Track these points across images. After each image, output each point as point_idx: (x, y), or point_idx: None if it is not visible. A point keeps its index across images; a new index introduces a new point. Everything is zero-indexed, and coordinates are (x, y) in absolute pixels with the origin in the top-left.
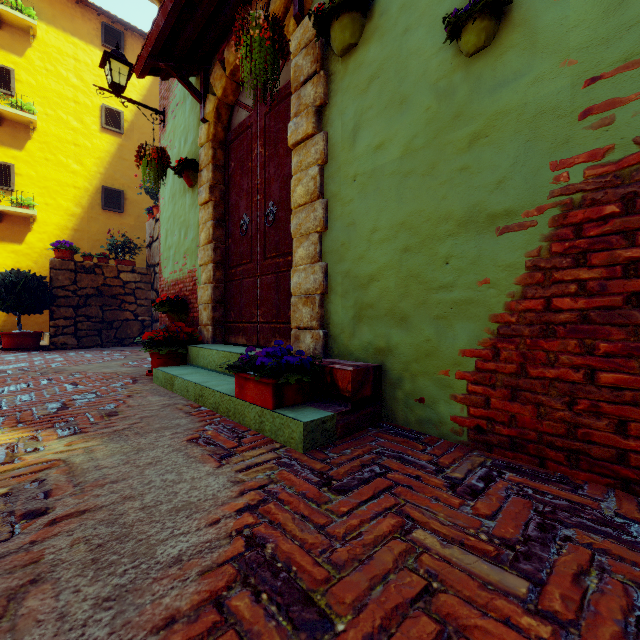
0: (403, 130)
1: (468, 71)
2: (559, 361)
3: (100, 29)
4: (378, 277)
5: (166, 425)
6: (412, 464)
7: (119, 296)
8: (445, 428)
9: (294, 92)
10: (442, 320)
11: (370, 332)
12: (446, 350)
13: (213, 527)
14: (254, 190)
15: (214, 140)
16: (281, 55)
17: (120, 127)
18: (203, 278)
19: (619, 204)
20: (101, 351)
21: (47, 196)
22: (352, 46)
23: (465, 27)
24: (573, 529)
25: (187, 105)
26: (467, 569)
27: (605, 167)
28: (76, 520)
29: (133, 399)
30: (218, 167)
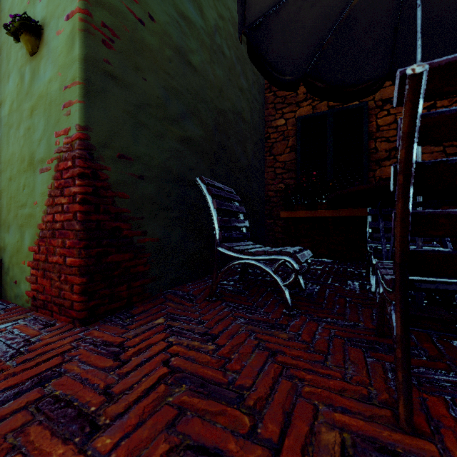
0: (9, 96)
1: (31, 65)
2: (57, 252)
3: None
4: (0, 197)
5: None
6: None
7: None
8: (24, 299)
9: None
10: (23, 227)
11: None
12: (24, 247)
13: None
14: None
15: None
16: None
17: None
18: None
19: (72, 161)
20: None
21: None
22: None
23: (20, 36)
24: None
25: None
26: None
27: (68, 139)
28: None
29: None
30: None
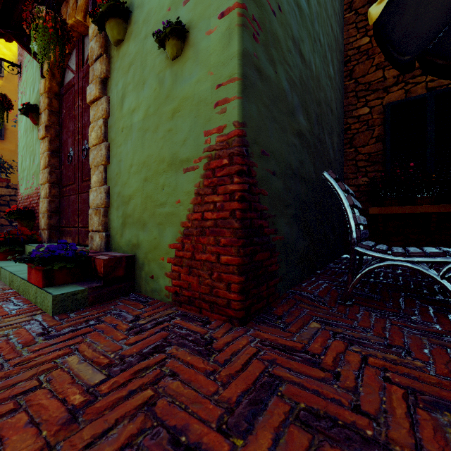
0: (144, 101)
1: (172, 69)
2: (207, 250)
3: None
4: (133, 197)
5: None
6: (122, 317)
7: None
8: (162, 294)
9: (91, 66)
10: (161, 225)
11: (130, 233)
12: (163, 244)
13: None
14: (76, 131)
15: (50, 92)
16: (67, 40)
17: (1, 71)
18: (42, 194)
19: (228, 159)
20: None
21: None
22: (120, 41)
23: (166, 42)
24: (173, 346)
25: (34, 63)
26: (76, 374)
27: (223, 137)
28: None
29: None
30: (53, 112)
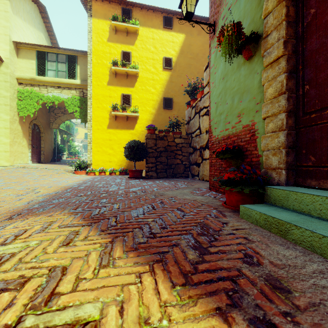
0: None
1: None
2: None
3: (162, 20)
4: None
5: None
6: None
7: (174, 151)
8: None
9: None
10: None
11: None
12: None
13: None
14: None
15: None
16: None
17: (171, 66)
18: (269, 128)
19: None
20: (169, 181)
21: (142, 106)
22: None
23: None
24: None
25: None
26: None
27: None
28: None
29: (258, 246)
30: (290, 23)
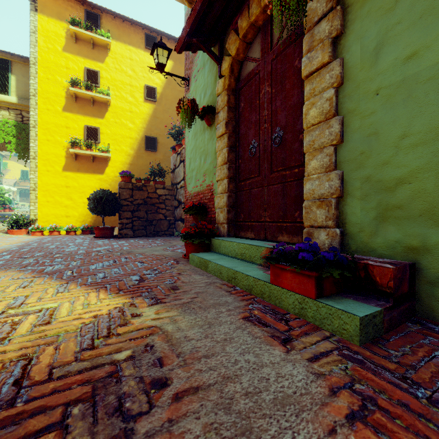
0: None
1: None
2: None
3: (144, 38)
4: (409, 180)
5: (218, 301)
6: None
7: (156, 204)
8: None
9: (306, 33)
10: None
11: (398, 231)
12: None
13: (334, 438)
14: (261, 121)
15: (228, 89)
16: None
17: (155, 97)
18: (219, 190)
19: None
20: (147, 239)
21: (116, 145)
22: None
23: None
24: None
25: (206, 69)
26: None
27: None
28: (195, 398)
29: (183, 276)
30: (231, 108)
